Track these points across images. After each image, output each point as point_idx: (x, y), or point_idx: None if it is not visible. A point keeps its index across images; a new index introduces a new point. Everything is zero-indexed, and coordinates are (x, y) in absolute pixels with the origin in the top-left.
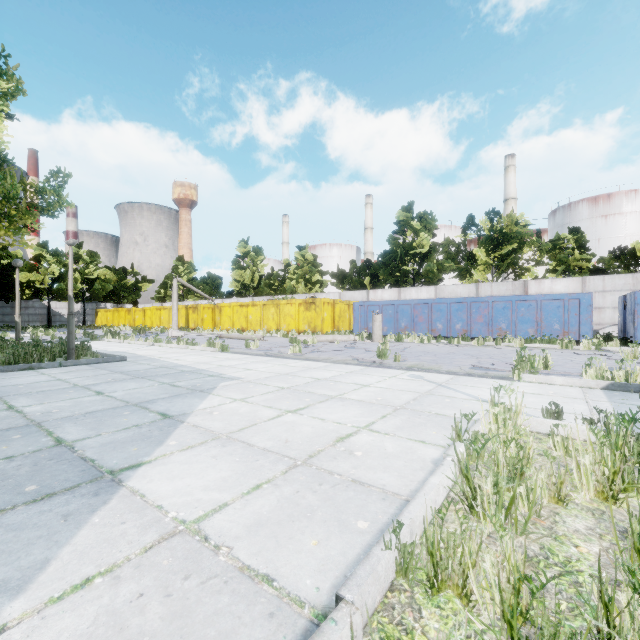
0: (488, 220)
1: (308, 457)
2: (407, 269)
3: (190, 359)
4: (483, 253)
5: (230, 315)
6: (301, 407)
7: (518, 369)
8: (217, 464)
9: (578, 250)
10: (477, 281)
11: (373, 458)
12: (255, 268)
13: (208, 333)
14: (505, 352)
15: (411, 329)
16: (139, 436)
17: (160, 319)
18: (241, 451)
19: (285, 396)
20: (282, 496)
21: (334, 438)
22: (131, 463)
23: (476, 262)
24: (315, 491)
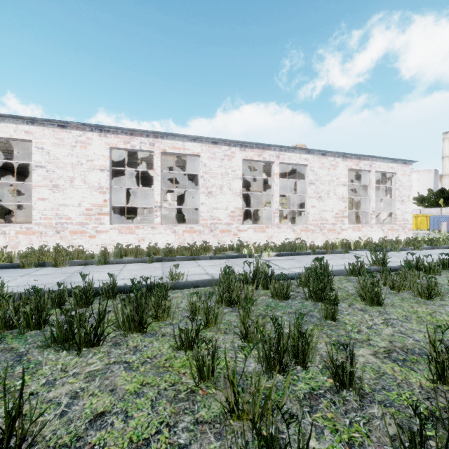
0: None
1: None
2: None
3: None
4: None
5: None
6: None
7: None
8: None
9: None
10: None
11: None
12: None
13: None
14: None
15: None
16: None
17: None
18: None
19: None
20: None
21: None
22: None
23: None
24: None
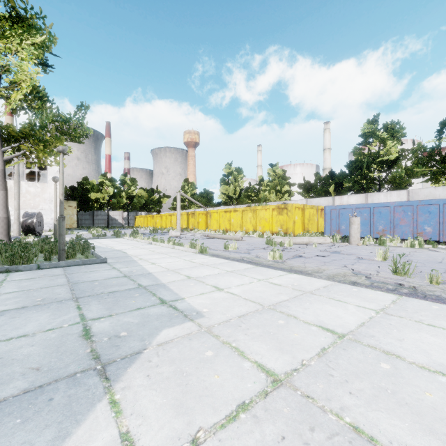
0: None
1: None
2: (373, 176)
3: (164, 263)
4: None
5: (217, 219)
6: None
7: None
8: None
9: None
10: None
11: None
12: (237, 184)
13: (201, 233)
14: None
15: (390, 232)
16: None
17: (171, 222)
18: None
19: None
20: None
21: None
22: None
23: None
24: None
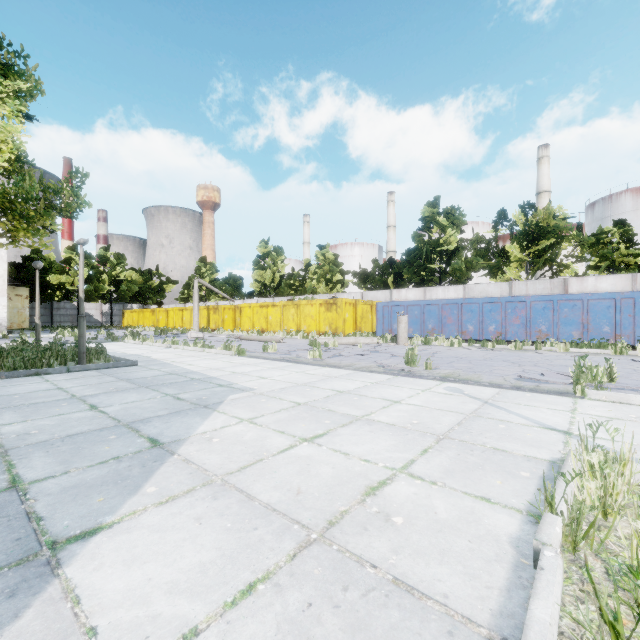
0: (522, 214)
1: (327, 525)
2: (433, 267)
3: (203, 364)
4: (517, 249)
5: (250, 316)
6: (319, 433)
7: (577, 382)
8: (199, 534)
9: (624, 244)
10: (509, 279)
11: (420, 531)
12: (276, 268)
13: (228, 334)
14: (550, 358)
15: (439, 331)
16: (113, 476)
17: (182, 320)
18: (236, 509)
19: (301, 416)
20: (285, 615)
21: (362, 488)
22: (85, 527)
23: (508, 259)
24: (337, 605)
